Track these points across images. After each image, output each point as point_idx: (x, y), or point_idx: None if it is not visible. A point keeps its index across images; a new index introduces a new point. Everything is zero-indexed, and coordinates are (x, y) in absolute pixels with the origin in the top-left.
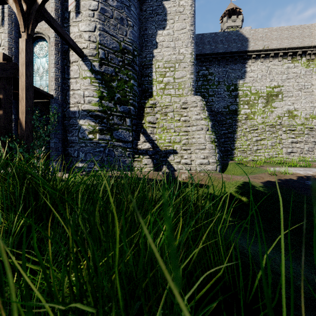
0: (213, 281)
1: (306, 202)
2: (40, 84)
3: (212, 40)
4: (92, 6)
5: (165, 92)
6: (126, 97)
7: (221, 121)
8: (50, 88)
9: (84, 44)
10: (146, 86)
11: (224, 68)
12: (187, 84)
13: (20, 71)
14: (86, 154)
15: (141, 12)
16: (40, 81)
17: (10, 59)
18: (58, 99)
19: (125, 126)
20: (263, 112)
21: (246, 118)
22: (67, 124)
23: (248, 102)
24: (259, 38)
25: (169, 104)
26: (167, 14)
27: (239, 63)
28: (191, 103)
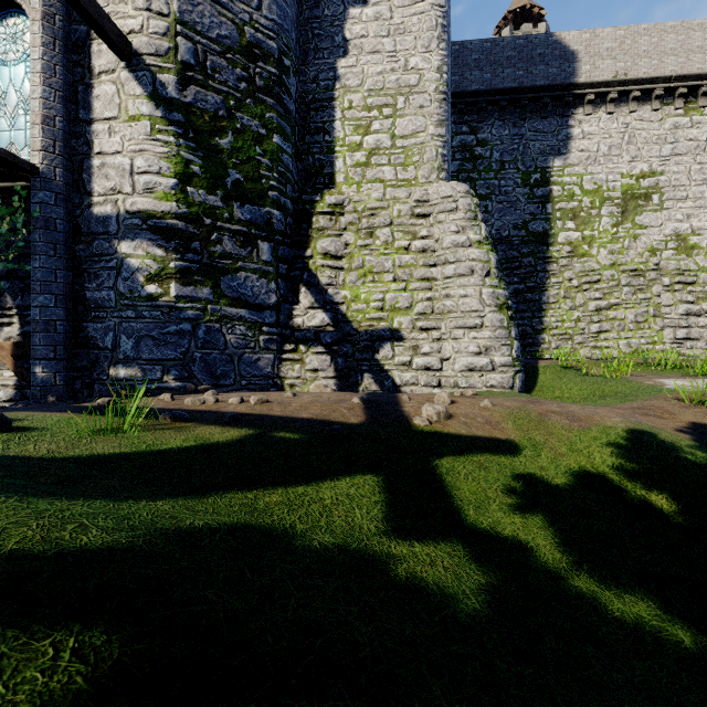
0: None
1: None
2: (10, 139)
3: (485, 58)
4: None
5: (368, 174)
6: (258, 182)
7: (508, 260)
8: (31, 146)
9: (132, 21)
10: (318, 159)
11: (515, 128)
12: (429, 153)
13: None
14: (138, 342)
15: None
16: (10, 130)
17: None
18: (52, 180)
19: (256, 263)
20: (614, 239)
21: (570, 253)
22: (84, 254)
23: (576, 215)
24: (604, 52)
25: (380, 205)
26: None
27: (552, 116)
28: (441, 201)
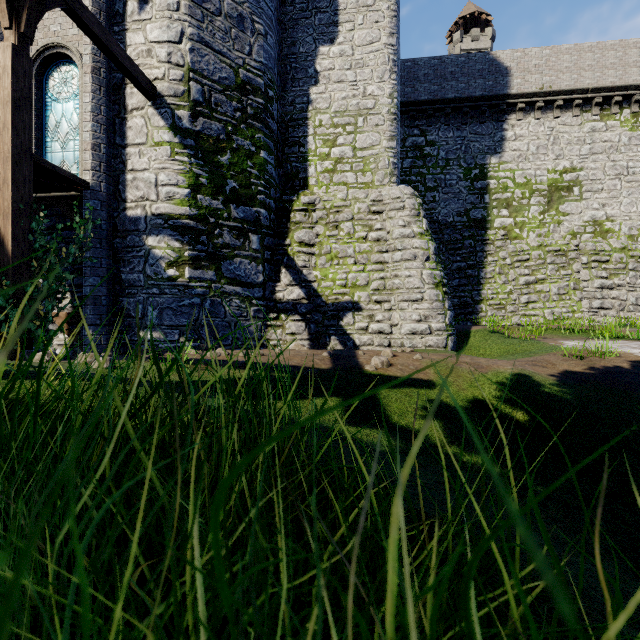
0: None
1: None
2: (62, 158)
3: (432, 73)
4: None
5: (334, 179)
6: (250, 188)
7: (452, 242)
8: (83, 166)
9: (157, 71)
10: (295, 166)
11: (458, 131)
12: (383, 161)
13: (1, 119)
14: (161, 312)
15: (284, 6)
16: (62, 151)
17: None
18: (99, 191)
19: (247, 251)
20: (541, 224)
21: (504, 236)
22: (120, 246)
23: (509, 204)
24: (532, 68)
25: (344, 204)
26: (339, 11)
27: (489, 121)
28: (392, 201)
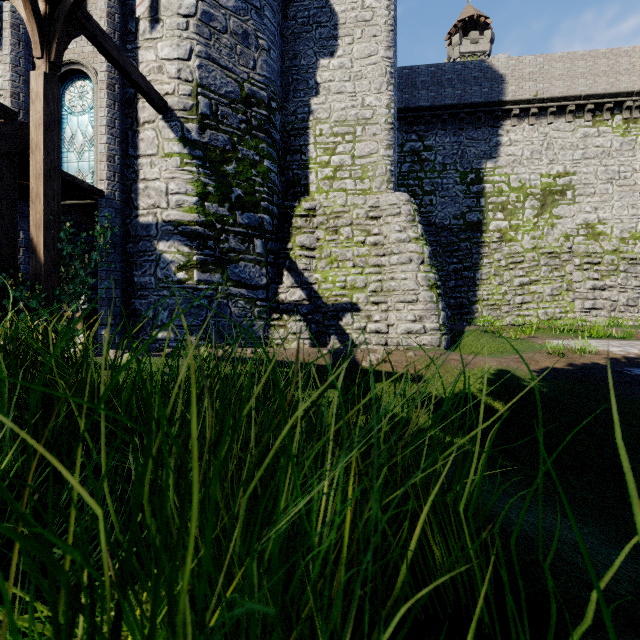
0: None
1: (630, 413)
2: (78, 168)
3: (430, 80)
4: (184, 7)
5: (334, 185)
6: (254, 195)
7: (449, 244)
8: (98, 176)
9: (167, 86)
10: (296, 173)
11: (455, 137)
12: (380, 169)
13: (34, 140)
14: (171, 313)
15: (286, 20)
16: (78, 161)
17: (13, 115)
18: (113, 200)
19: (252, 255)
20: (535, 227)
21: (499, 238)
22: (133, 251)
23: (504, 207)
24: (526, 75)
25: (343, 210)
26: (339, 25)
27: (485, 126)
28: (389, 207)
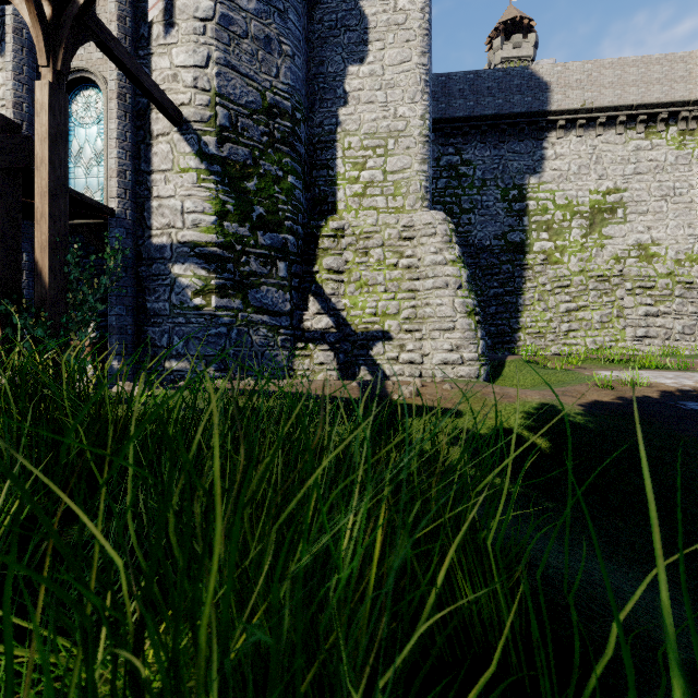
0: (483, 684)
1: (683, 450)
2: (86, 184)
3: (468, 88)
4: (202, 10)
5: (364, 203)
6: (277, 214)
7: (489, 267)
8: (108, 193)
9: (183, 96)
10: (323, 190)
11: (496, 150)
12: (414, 185)
13: (39, 155)
14: (187, 342)
15: (312, 24)
16: (86, 177)
17: (16, 128)
18: (124, 219)
19: (275, 279)
20: (583, 248)
21: (544, 260)
22: (145, 274)
23: (549, 226)
24: (573, 83)
25: (374, 229)
26: (369, 29)
27: (528, 139)
28: (423, 227)
